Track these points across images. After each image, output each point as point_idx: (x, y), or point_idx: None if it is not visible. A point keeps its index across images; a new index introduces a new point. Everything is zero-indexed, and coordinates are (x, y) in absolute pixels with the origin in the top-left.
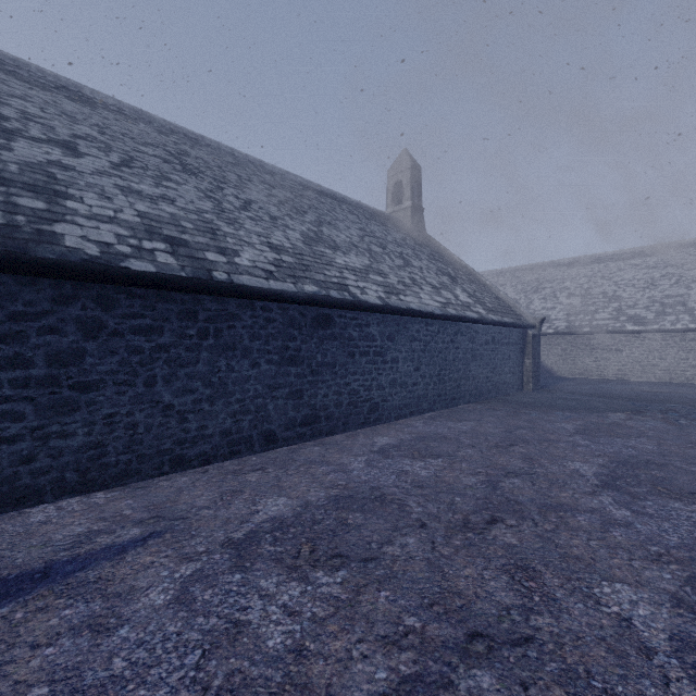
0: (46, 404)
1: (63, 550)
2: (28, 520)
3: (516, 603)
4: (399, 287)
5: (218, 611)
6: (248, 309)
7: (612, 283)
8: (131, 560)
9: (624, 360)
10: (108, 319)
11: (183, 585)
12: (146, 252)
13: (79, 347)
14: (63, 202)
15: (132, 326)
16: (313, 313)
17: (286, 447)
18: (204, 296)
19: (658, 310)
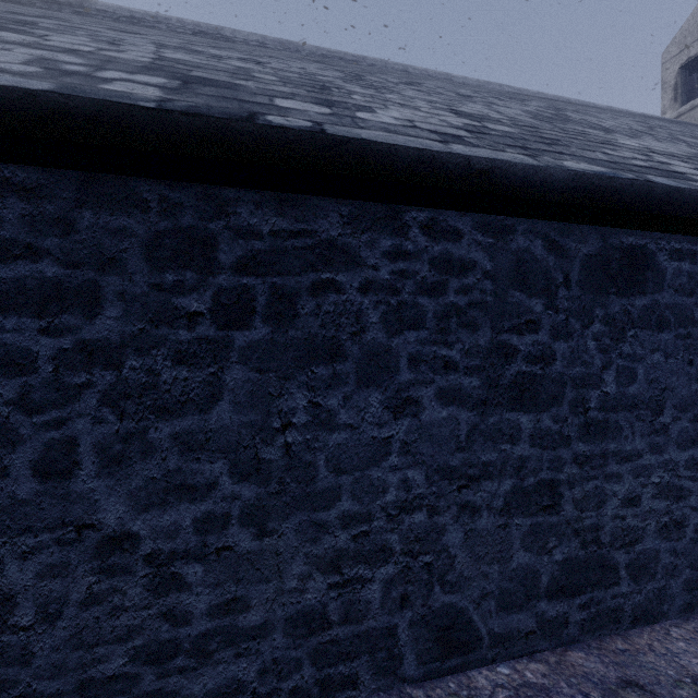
0: None
1: None
2: None
3: None
4: None
5: None
6: (380, 230)
7: None
8: None
9: None
10: None
11: None
12: (82, 77)
13: None
14: None
15: None
16: (591, 245)
17: (504, 666)
18: (240, 191)
19: None
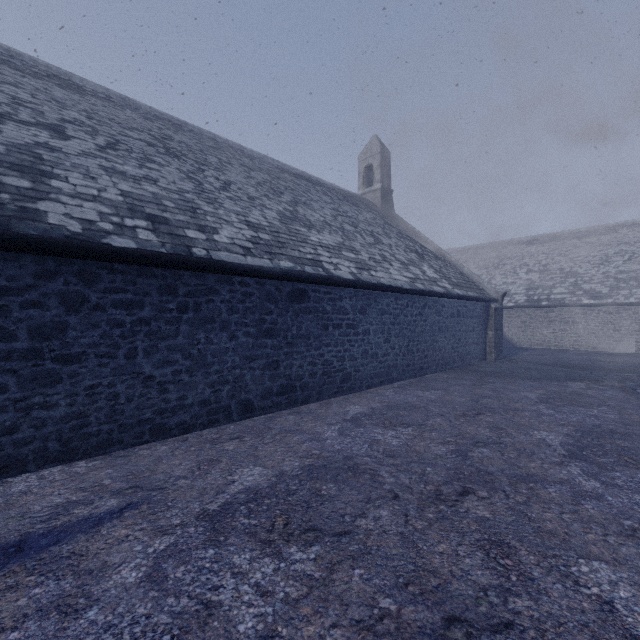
0: (28, 376)
1: (40, 522)
2: (10, 490)
3: (492, 582)
4: (370, 263)
5: (189, 591)
6: (226, 284)
7: (569, 259)
8: (105, 533)
9: (580, 332)
10: (90, 293)
11: (155, 561)
12: (127, 229)
13: (62, 321)
14: (48, 181)
15: (113, 301)
16: (289, 288)
17: (263, 415)
18: (184, 271)
19: (612, 285)
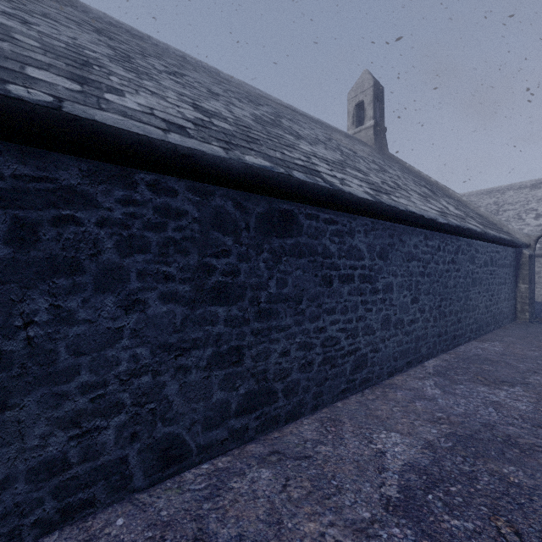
0: None
1: None
2: None
3: None
4: (385, 187)
5: None
6: (115, 184)
7: None
8: None
9: None
10: None
11: None
12: None
13: None
14: None
15: None
16: (262, 207)
17: (206, 464)
18: None
19: None
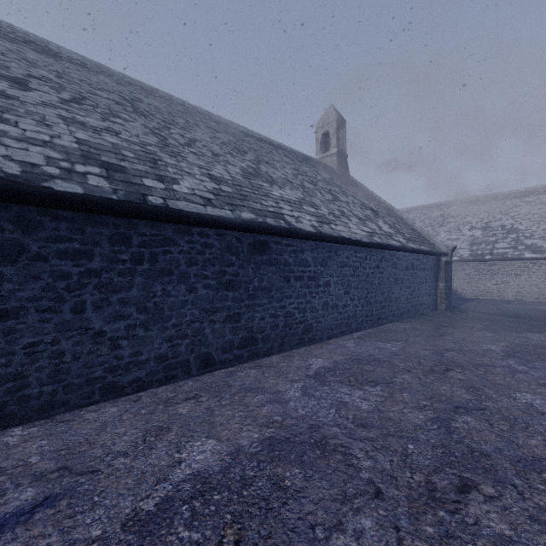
0: None
1: None
2: None
3: None
4: (330, 218)
5: None
6: (185, 234)
7: (510, 217)
8: None
9: (523, 283)
10: (29, 242)
11: None
12: (76, 175)
13: None
14: None
15: (57, 250)
16: (250, 240)
17: (223, 369)
18: (139, 220)
19: None
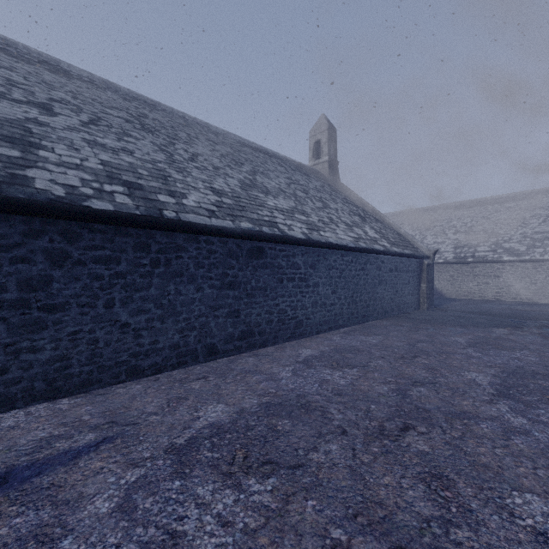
0: (17, 323)
1: (24, 455)
2: None
3: (434, 514)
4: (319, 225)
5: (156, 521)
6: (193, 242)
7: (491, 222)
8: (83, 466)
9: (501, 284)
10: (72, 250)
11: (127, 492)
12: (106, 194)
13: (47, 274)
14: (36, 152)
15: (93, 257)
16: (248, 246)
17: (225, 358)
18: (156, 231)
19: (529, 244)
